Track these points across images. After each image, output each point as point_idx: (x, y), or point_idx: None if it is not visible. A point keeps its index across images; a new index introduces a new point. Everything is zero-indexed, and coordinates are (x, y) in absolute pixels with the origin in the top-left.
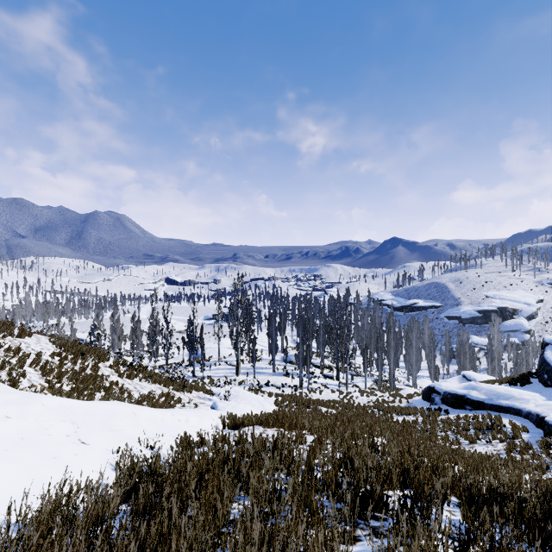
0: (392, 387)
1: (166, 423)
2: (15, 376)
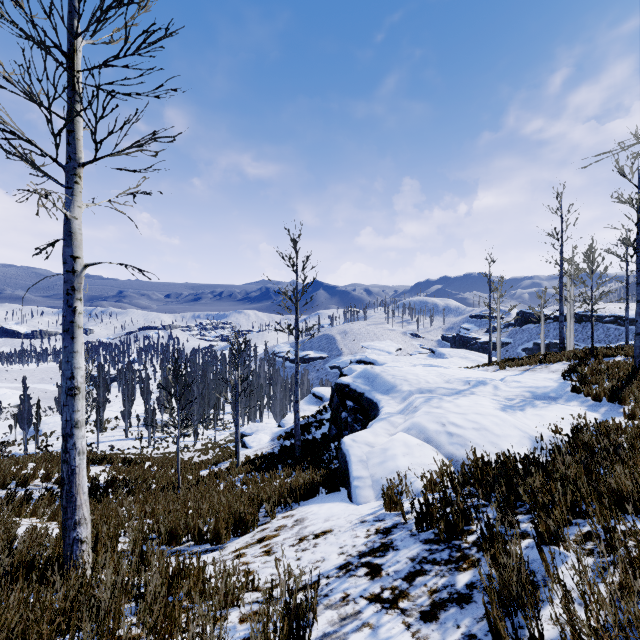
0: None
1: None
2: None
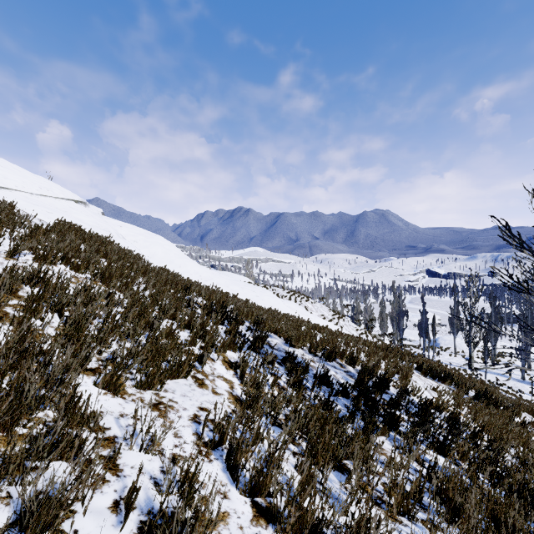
0: None
1: None
2: None
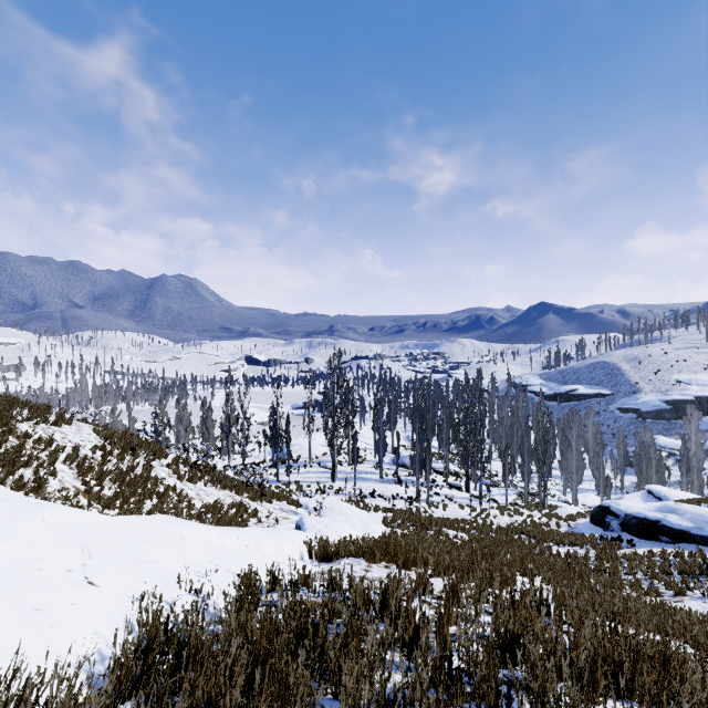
0: (544, 504)
1: (225, 551)
2: (43, 475)
